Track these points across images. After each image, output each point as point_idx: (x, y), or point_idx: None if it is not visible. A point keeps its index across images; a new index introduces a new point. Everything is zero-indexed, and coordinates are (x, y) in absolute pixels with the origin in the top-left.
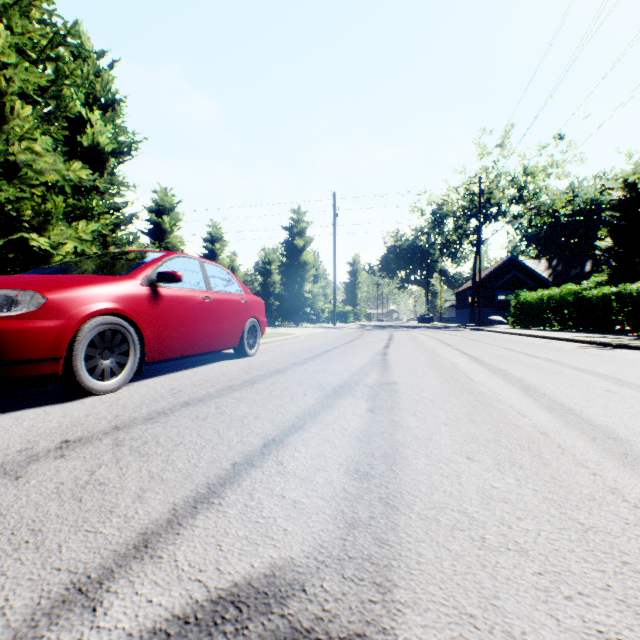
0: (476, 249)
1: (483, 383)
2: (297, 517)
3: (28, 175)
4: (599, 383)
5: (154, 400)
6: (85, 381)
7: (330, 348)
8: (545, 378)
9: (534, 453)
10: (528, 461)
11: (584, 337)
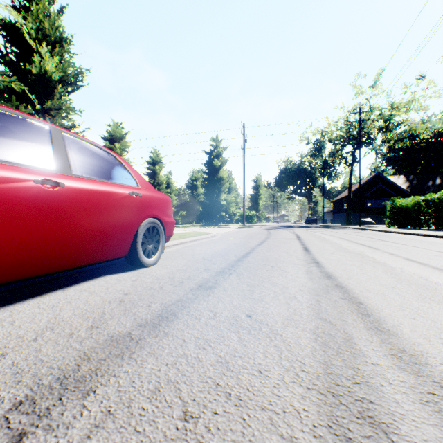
0: (351, 167)
1: None
2: None
3: None
4: None
5: None
6: None
7: (246, 251)
8: None
9: None
10: None
11: None
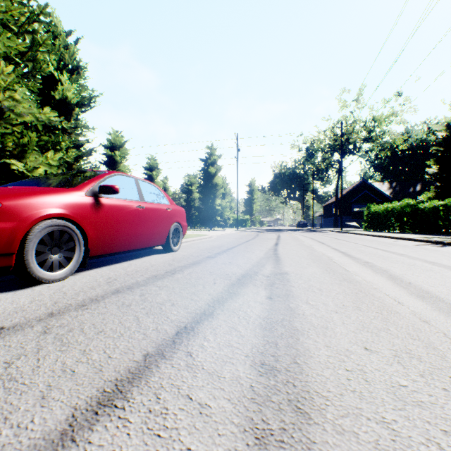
0: (338, 175)
1: (357, 273)
2: (202, 429)
3: (10, 117)
4: (450, 273)
5: (91, 288)
6: (35, 272)
7: (234, 245)
8: (405, 269)
9: (426, 343)
10: (424, 353)
11: (421, 237)
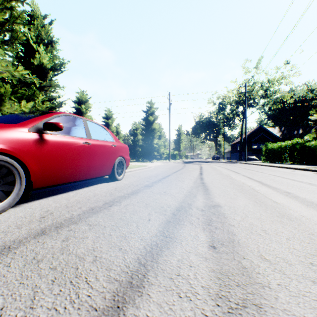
0: (242, 122)
1: (288, 206)
2: None
3: None
4: None
5: (18, 226)
6: None
7: (168, 174)
8: None
9: None
10: None
11: (312, 168)
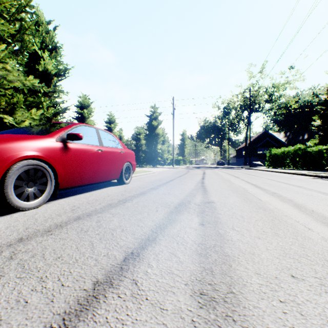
0: (247, 127)
1: (269, 202)
2: None
3: (4, 83)
4: None
5: (58, 215)
6: (14, 202)
7: (171, 179)
8: (305, 199)
9: None
10: None
11: (311, 173)
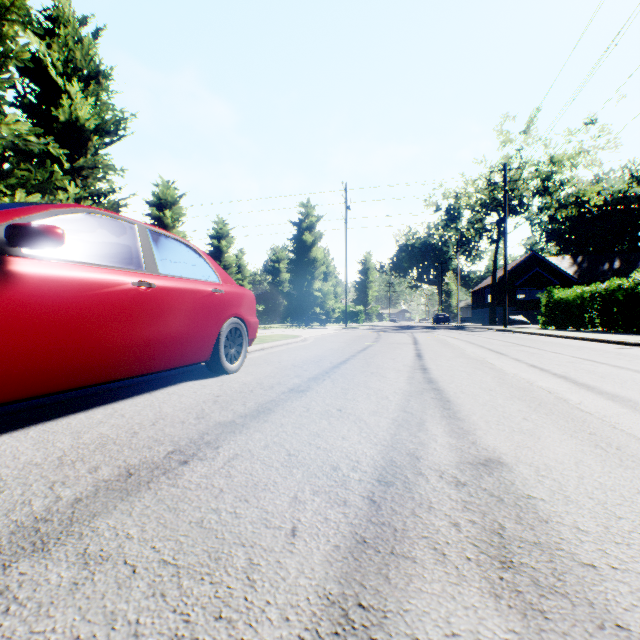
0: (496, 244)
1: None
2: None
3: None
4: None
5: None
6: None
7: (344, 357)
8: None
9: None
10: None
11: None
